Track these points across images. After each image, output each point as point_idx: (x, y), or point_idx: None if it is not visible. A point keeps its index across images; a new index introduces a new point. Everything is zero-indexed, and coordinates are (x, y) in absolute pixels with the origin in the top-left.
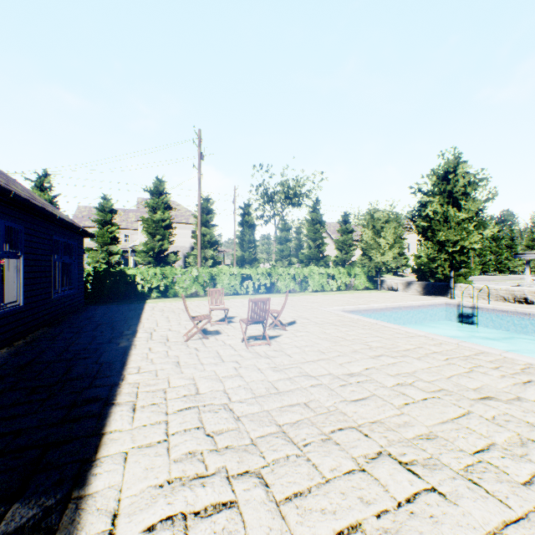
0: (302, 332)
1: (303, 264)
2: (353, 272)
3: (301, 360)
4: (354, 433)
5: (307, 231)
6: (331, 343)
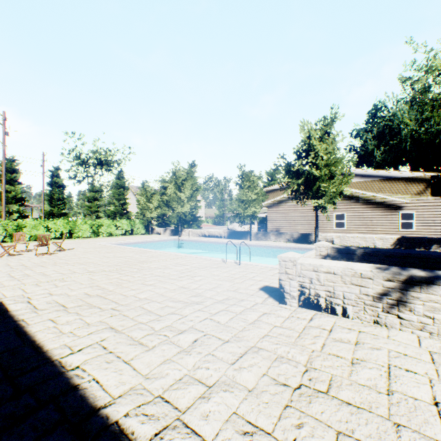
0: (73, 251)
1: (110, 218)
2: (134, 223)
3: (63, 257)
4: (66, 264)
5: (113, 193)
6: (84, 253)
